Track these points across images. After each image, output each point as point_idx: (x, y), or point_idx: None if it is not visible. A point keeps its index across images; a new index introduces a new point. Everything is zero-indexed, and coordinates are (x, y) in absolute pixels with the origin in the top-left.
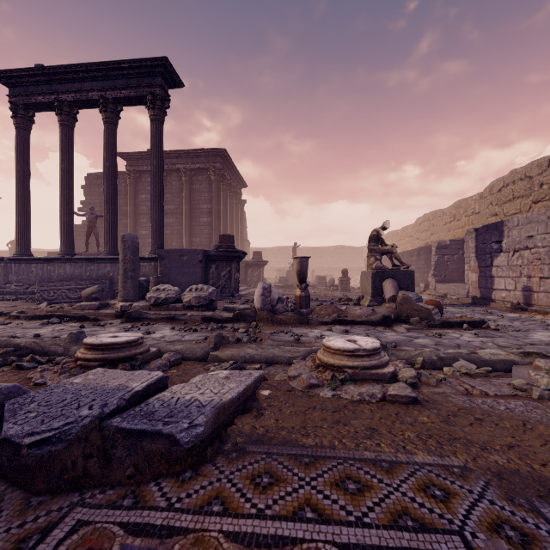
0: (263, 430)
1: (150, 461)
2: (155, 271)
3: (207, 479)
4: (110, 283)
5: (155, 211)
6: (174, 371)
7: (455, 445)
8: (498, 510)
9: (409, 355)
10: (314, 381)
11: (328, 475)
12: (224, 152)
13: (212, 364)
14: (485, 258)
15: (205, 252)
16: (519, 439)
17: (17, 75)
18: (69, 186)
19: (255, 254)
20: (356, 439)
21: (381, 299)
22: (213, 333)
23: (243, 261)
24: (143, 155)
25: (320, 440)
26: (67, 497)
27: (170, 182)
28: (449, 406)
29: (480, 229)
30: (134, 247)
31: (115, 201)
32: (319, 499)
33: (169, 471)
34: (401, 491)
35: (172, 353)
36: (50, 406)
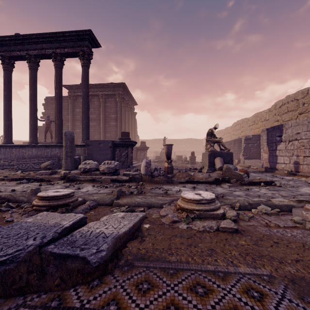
0: (144, 251)
1: (71, 275)
2: (84, 153)
3: (107, 286)
4: (58, 159)
5: (84, 118)
6: (92, 212)
7: (263, 260)
8: (295, 307)
9: (231, 202)
10: (176, 218)
11: (185, 282)
12: (124, 85)
13: (115, 208)
14: (272, 145)
15: (113, 141)
16: (302, 255)
17: (4, 39)
18: (34, 103)
19: (142, 143)
20: (202, 257)
21: (214, 169)
22: (117, 188)
23: (135, 147)
24: (77, 87)
25: (179, 257)
26: (15, 300)
27: (93, 102)
28: (257, 234)
29: (269, 128)
30: (71, 139)
31: (61, 112)
32: (179, 300)
33: (83, 281)
34: (232, 293)
35: (91, 201)
36: (8, 238)
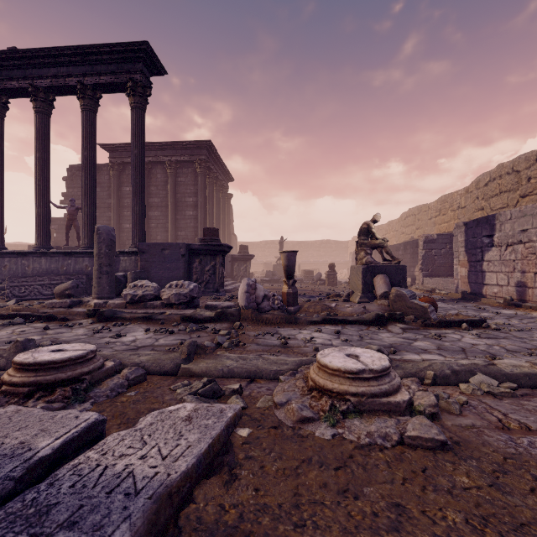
0: (235, 516)
1: None
2: (135, 266)
3: None
4: (87, 278)
5: (135, 203)
6: (132, 394)
7: None
8: None
9: (417, 367)
10: (308, 412)
11: None
12: (210, 144)
13: (181, 383)
14: (475, 252)
15: (188, 245)
16: None
17: None
18: (45, 176)
19: (242, 248)
20: (377, 534)
21: (372, 295)
22: (191, 335)
23: (229, 255)
24: (126, 147)
25: None
26: None
27: (155, 175)
28: (489, 453)
29: (470, 222)
30: (110, 241)
31: (94, 192)
32: None
33: None
34: None
35: (133, 368)
36: None
